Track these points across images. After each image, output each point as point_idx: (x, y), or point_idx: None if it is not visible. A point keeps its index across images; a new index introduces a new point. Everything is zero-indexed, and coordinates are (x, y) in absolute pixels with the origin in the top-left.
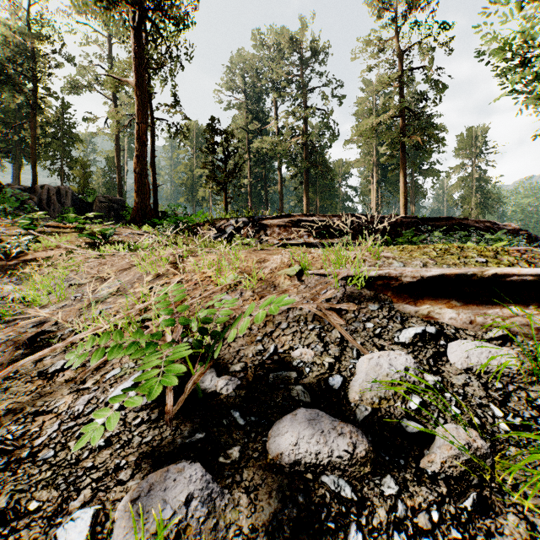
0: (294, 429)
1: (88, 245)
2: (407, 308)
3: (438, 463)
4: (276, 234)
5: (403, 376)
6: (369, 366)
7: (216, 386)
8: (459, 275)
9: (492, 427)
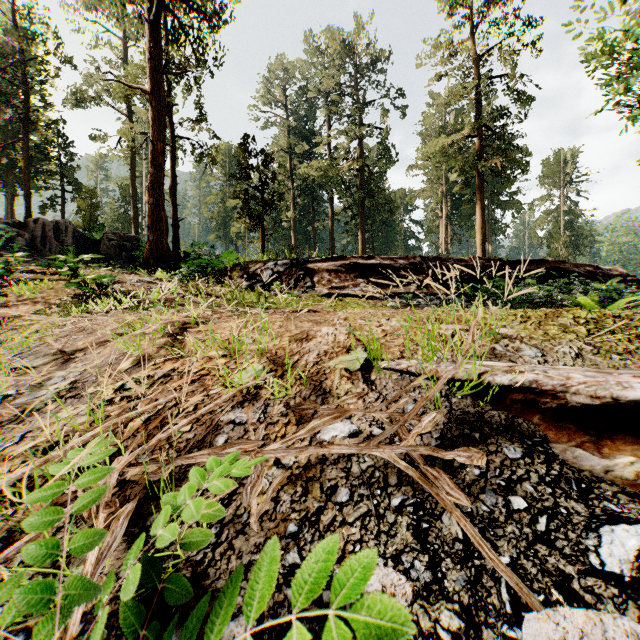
0: None
1: (75, 298)
2: (585, 459)
3: None
4: (325, 281)
5: None
6: None
7: None
8: None
9: None
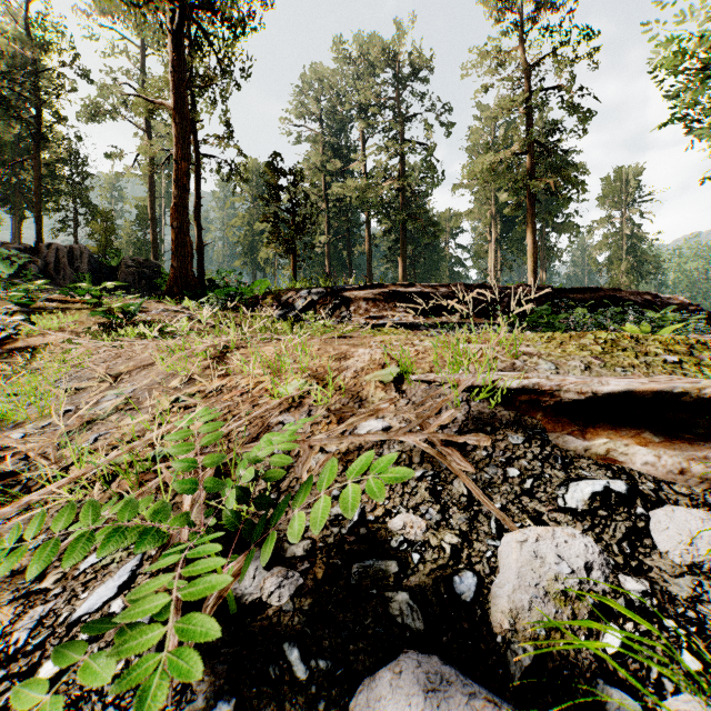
0: (397, 709)
1: (102, 327)
2: (571, 442)
3: None
4: (362, 310)
5: (584, 581)
6: (521, 558)
7: (261, 590)
8: (658, 393)
9: None
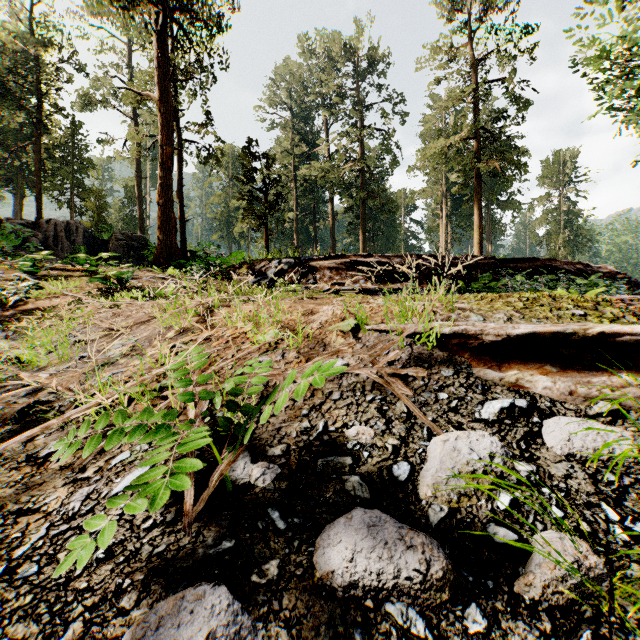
0: (348, 538)
1: (100, 291)
2: (490, 374)
3: (538, 587)
4: (327, 278)
5: (488, 465)
6: (444, 451)
7: (250, 476)
8: (555, 333)
9: (605, 535)
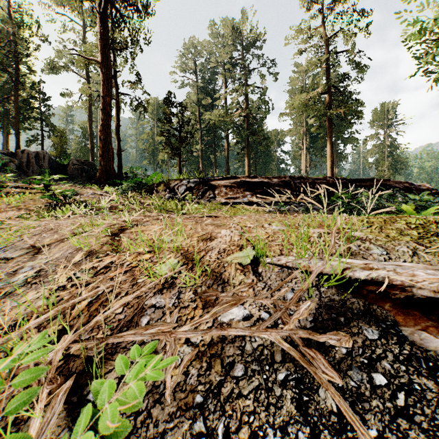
0: None
1: (48, 206)
2: (429, 341)
3: None
4: (223, 193)
5: None
6: None
7: None
8: None
9: None
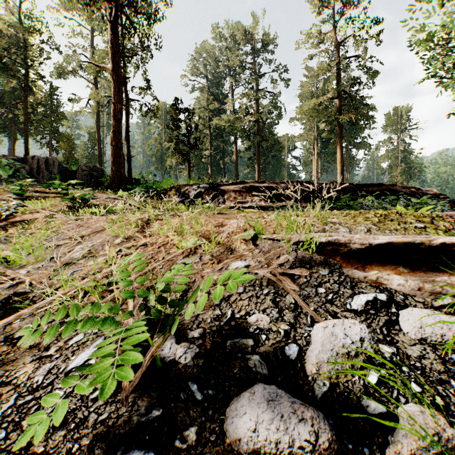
0: (252, 410)
1: (69, 208)
2: (356, 273)
3: (406, 454)
4: (232, 198)
5: (359, 348)
6: (324, 336)
7: (175, 355)
8: (406, 243)
9: None
